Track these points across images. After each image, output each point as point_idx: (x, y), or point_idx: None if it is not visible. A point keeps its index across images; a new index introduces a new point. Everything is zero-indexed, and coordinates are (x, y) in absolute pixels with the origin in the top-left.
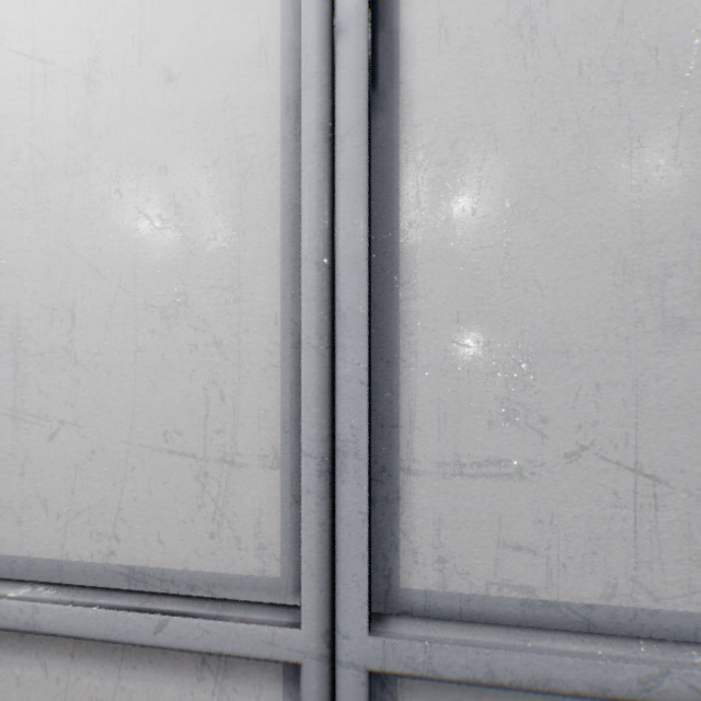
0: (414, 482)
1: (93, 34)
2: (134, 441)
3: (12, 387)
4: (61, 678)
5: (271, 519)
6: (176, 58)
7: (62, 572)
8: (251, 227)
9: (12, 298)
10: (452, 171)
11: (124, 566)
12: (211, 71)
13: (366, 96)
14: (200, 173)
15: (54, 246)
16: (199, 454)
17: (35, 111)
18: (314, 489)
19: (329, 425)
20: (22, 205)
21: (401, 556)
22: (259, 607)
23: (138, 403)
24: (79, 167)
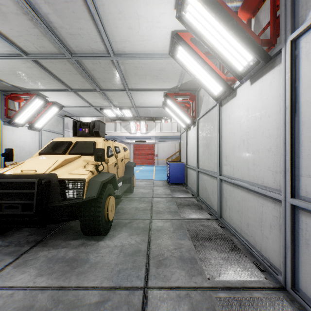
0: (301, 177)
1: (261, 112)
2: (265, 168)
3: (253, 160)
4: (257, 199)
5: (281, 181)
6: (269, 113)
7: (257, 185)
8: (278, 137)
9: (253, 149)
10: (307, 124)
11: (264, 185)
12: (274, 114)
13: (289, 117)
14: (272, 130)
15: (257, 141)
16: (272, 170)
17: (255, 124)
18: (283, 175)
19: (285, 166)
20: (254, 136)
21: (299, 190)
22: (278, 193)
23: (265, 163)
24: (259, 130)
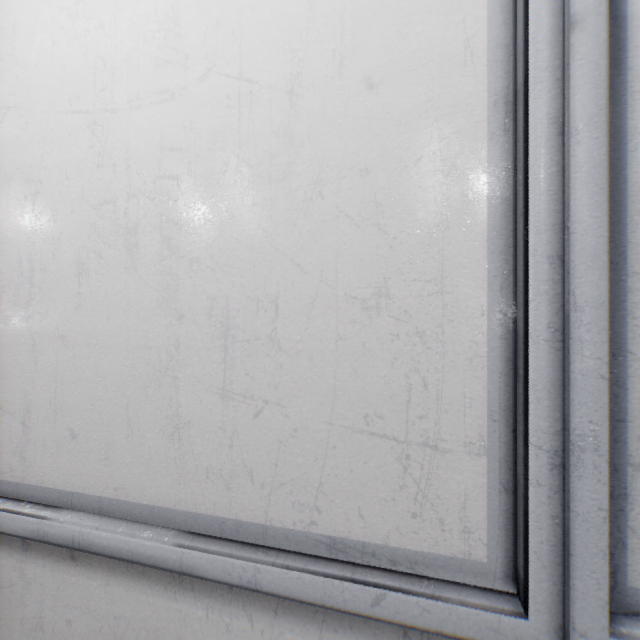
0: None
1: (295, 52)
2: (334, 422)
3: (220, 369)
4: (265, 630)
5: (477, 505)
6: (377, 66)
7: (266, 535)
8: (455, 222)
9: (220, 291)
10: None
11: (325, 536)
12: (413, 76)
13: (606, 86)
14: (402, 173)
15: (258, 245)
16: (401, 437)
17: (241, 125)
18: (546, 481)
19: (562, 419)
20: (229, 209)
21: (628, 554)
22: (468, 589)
23: (339, 387)
24: (282, 173)
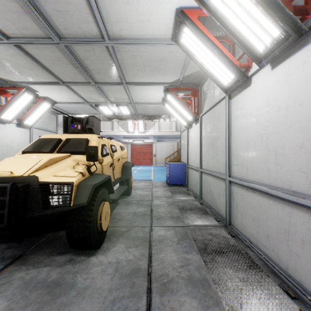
0: None
1: (287, 101)
2: (293, 169)
3: (275, 159)
4: (282, 207)
5: None
6: (301, 101)
7: (282, 190)
8: None
9: (275, 146)
10: None
11: (292, 190)
12: (308, 102)
13: None
14: (305, 121)
15: (281, 137)
16: (305, 172)
17: (278, 116)
18: None
19: None
20: (276, 131)
21: None
22: None
23: (294, 163)
24: (285, 123)
